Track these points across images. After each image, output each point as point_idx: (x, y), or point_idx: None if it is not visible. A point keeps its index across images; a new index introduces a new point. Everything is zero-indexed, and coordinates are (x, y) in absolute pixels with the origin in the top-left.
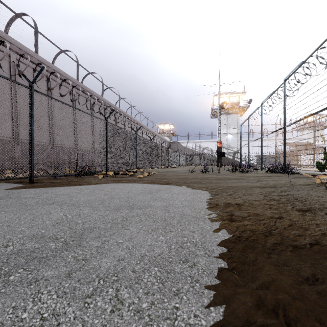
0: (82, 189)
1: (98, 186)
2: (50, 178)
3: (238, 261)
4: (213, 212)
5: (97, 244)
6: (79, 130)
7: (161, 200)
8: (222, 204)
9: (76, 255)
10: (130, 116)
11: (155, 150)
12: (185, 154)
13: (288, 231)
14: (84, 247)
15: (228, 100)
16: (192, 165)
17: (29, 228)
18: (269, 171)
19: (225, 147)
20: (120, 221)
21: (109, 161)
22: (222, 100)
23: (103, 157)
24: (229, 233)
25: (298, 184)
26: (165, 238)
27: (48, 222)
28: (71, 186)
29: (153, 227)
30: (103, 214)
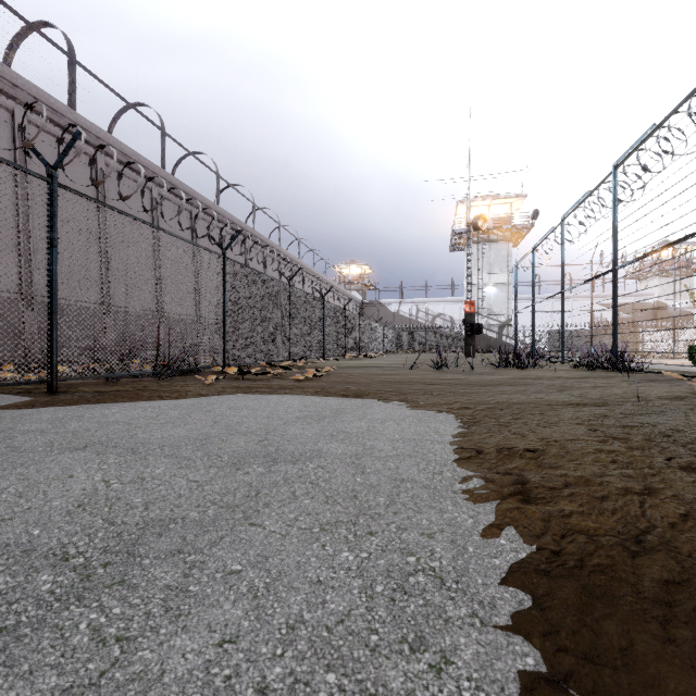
0: (162, 409)
1: (201, 402)
2: (97, 381)
3: (574, 648)
4: (474, 473)
5: (169, 578)
6: (162, 276)
7: (345, 438)
8: (493, 451)
9: (103, 622)
10: (277, 246)
11: (331, 320)
12: (396, 328)
13: (688, 537)
14: (132, 589)
15: (488, 213)
16: (410, 353)
17: (3, 522)
18: (581, 367)
19: (480, 313)
20: (242, 499)
21: (229, 343)
22: (475, 212)
23: (216, 335)
24: (527, 541)
25: (655, 397)
26: (357, 556)
27: (59, 501)
28: (140, 402)
29: (325, 519)
30: (201, 479)
